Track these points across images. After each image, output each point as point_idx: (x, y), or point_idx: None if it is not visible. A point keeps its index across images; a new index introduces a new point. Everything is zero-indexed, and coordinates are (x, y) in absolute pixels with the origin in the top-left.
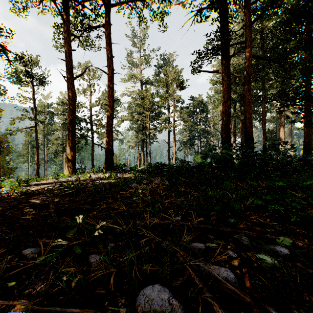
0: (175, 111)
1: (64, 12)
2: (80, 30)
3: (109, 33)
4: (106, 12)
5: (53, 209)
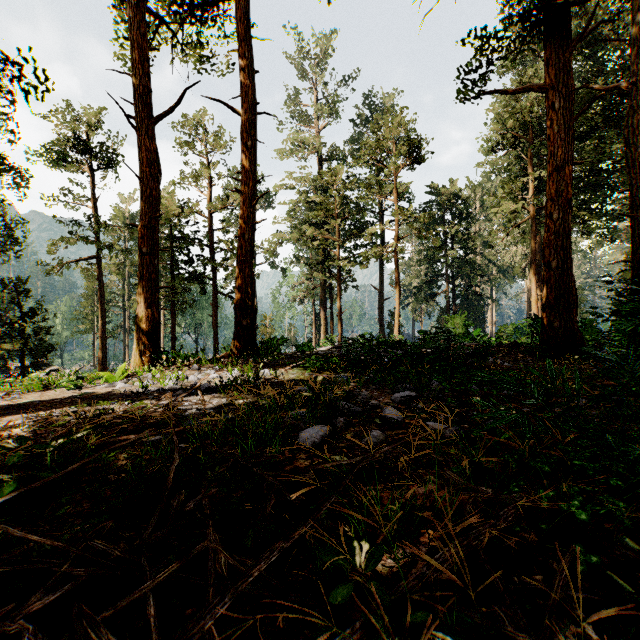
0: (401, 214)
1: None
2: (177, 13)
3: (244, 10)
4: None
5: None
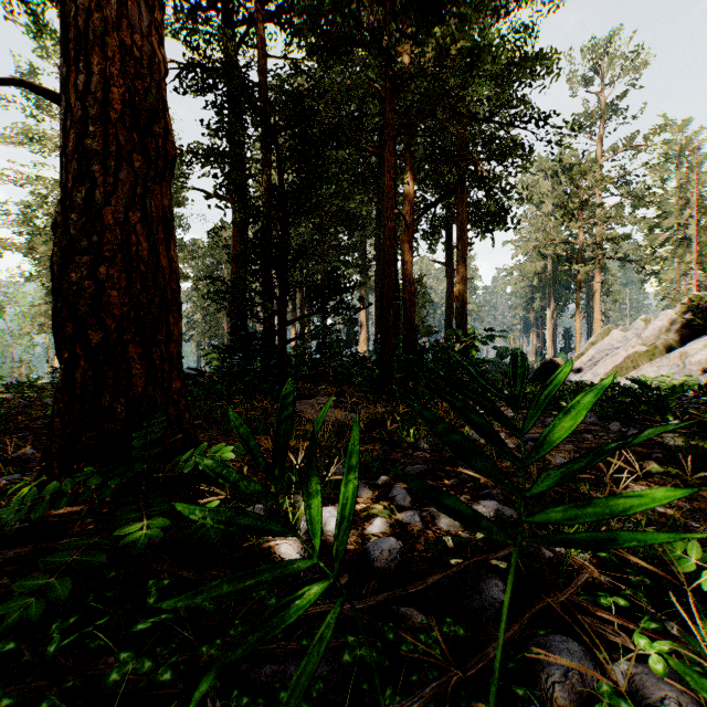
0: None
1: None
2: None
3: None
4: None
5: None
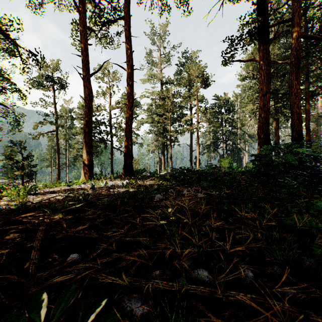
0: (199, 111)
1: (80, 4)
2: (98, 25)
3: (128, 24)
4: (125, 2)
5: (38, 241)
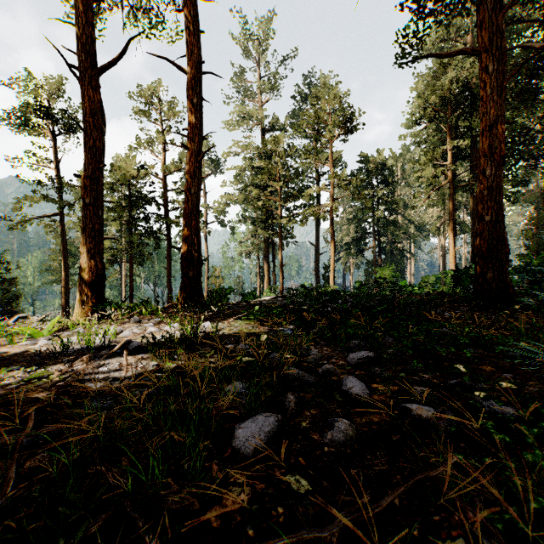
0: (336, 177)
1: None
2: None
3: None
4: None
5: None
